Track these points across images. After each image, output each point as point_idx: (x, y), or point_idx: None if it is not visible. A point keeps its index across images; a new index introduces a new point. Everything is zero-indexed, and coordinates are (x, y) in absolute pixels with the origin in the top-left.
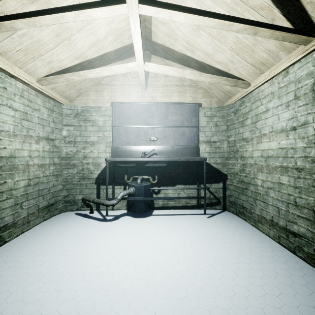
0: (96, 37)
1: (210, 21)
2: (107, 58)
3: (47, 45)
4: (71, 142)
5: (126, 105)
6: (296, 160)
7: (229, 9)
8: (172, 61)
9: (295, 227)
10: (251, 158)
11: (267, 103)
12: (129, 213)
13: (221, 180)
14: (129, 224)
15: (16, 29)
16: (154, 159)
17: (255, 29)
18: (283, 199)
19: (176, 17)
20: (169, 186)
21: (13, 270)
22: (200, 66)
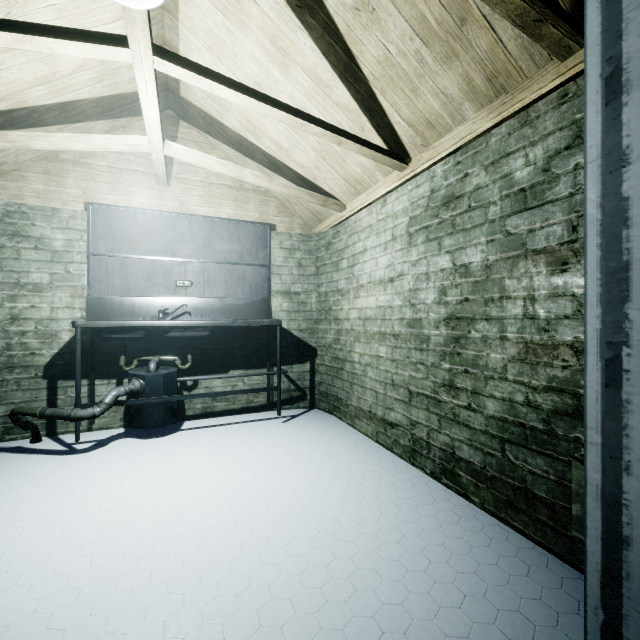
0: (53, 68)
1: (276, 112)
2: (78, 110)
3: None
4: None
5: (122, 212)
6: (394, 323)
7: (307, 94)
8: (221, 141)
9: (392, 415)
10: (348, 320)
11: (365, 240)
12: (130, 433)
13: (307, 359)
14: (130, 451)
15: None
16: (184, 322)
17: (338, 139)
18: (381, 378)
19: (222, 92)
20: (216, 374)
21: None
22: (271, 162)
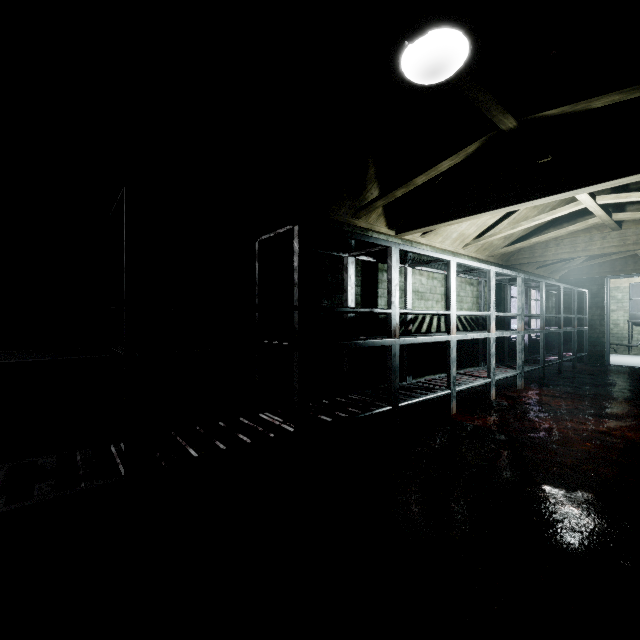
0: None
1: None
2: None
3: None
4: None
5: None
6: None
7: None
8: None
9: None
10: None
11: None
12: None
13: None
14: None
15: None
16: None
17: None
18: None
19: None
20: None
21: None
22: None
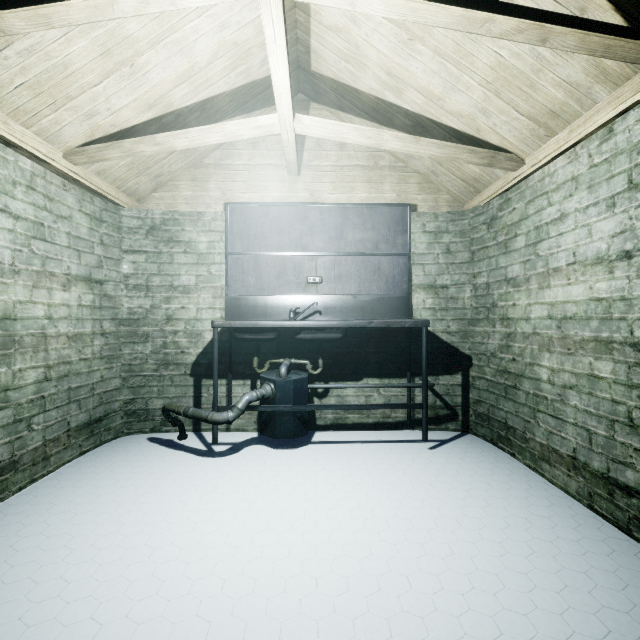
0: (191, 61)
1: (443, 12)
2: (216, 108)
3: (83, 76)
4: (140, 287)
5: (256, 209)
6: (632, 325)
7: None
8: (354, 114)
9: (629, 475)
10: (526, 321)
11: (563, 201)
12: (262, 439)
13: (458, 369)
14: (261, 462)
15: (8, 33)
16: (315, 323)
17: (543, 31)
18: (600, 411)
19: (366, 4)
20: (348, 381)
21: (2, 570)
22: (415, 123)
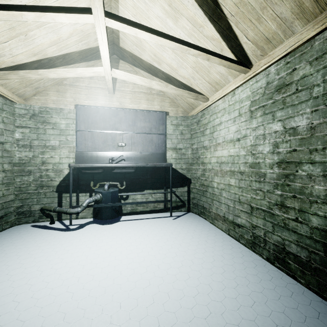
0: (58, 36)
1: (171, 43)
2: (71, 58)
3: None
4: (26, 146)
5: (92, 109)
6: (240, 165)
7: (188, 34)
8: (140, 69)
9: (239, 220)
10: (210, 164)
11: (221, 117)
12: (95, 221)
13: (186, 184)
14: (95, 231)
15: None
16: (122, 165)
17: (207, 56)
18: (231, 197)
19: (142, 35)
20: (137, 192)
21: None
22: (166, 77)
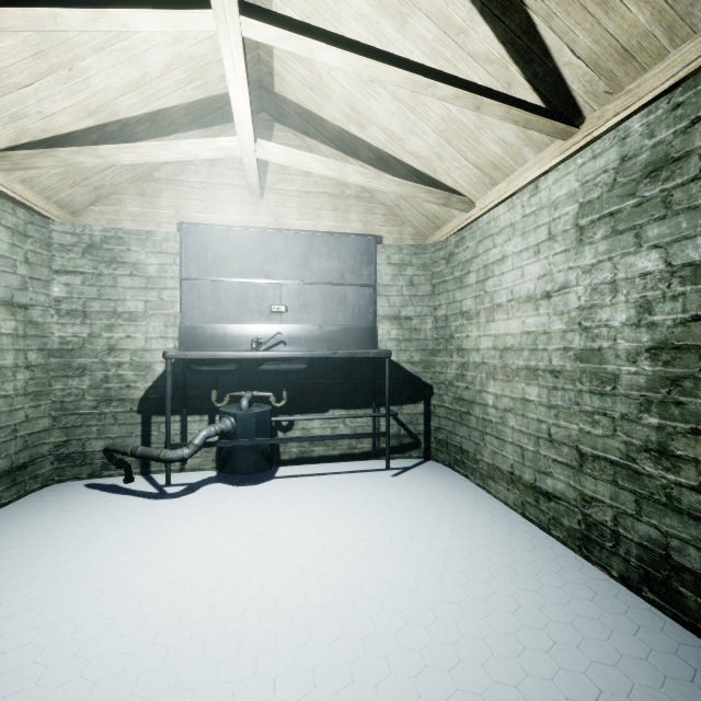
0: (141, 70)
1: (393, 73)
2: (168, 120)
3: (10, 75)
4: (75, 313)
5: (214, 231)
6: (551, 355)
7: (430, 52)
8: (320, 141)
9: (549, 482)
10: (477, 351)
11: (504, 244)
12: (221, 477)
13: (421, 398)
14: (221, 500)
15: None
16: (279, 353)
17: (476, 100)
18: (530, 430)
19: (324, 55)
20: (313, 413)
21: None
22: (378, 158)
